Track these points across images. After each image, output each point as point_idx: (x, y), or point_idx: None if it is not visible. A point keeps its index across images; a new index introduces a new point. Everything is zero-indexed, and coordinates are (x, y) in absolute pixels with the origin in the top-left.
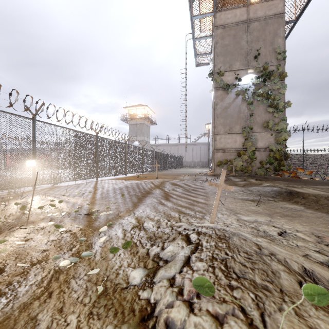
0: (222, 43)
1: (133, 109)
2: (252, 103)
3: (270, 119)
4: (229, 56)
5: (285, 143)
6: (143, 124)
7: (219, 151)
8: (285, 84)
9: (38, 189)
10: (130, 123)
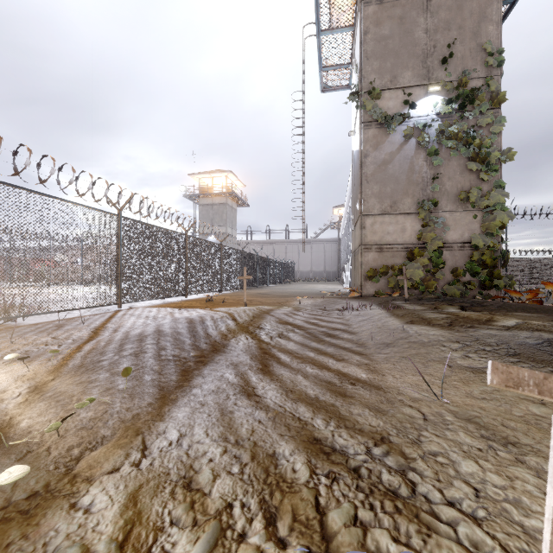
0: (378, 34)
1: (207, 178)
2: (437, 153)
3: (473, 184)
4: (391, 59)
5: (501, 232)
6: (225, 204)
7: (370, 250)
8: (501, 116)
9: None
10: (201, 203)
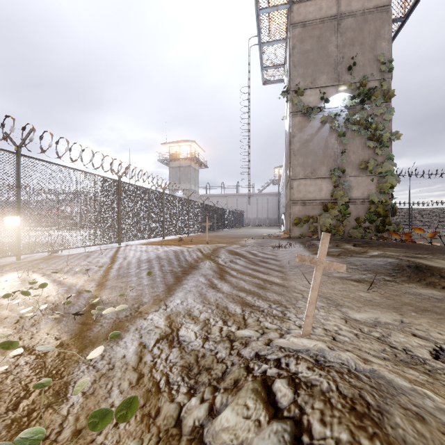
0: (302, 49)
1: (176, 146)
2: (345, 135)
3: (370, 157)
4: (311, 66)
5: (391, 191)
6: (189, 166)
7: (297, 204)
8: (391, 107)
9: (24, 261)
10: (171, 166)
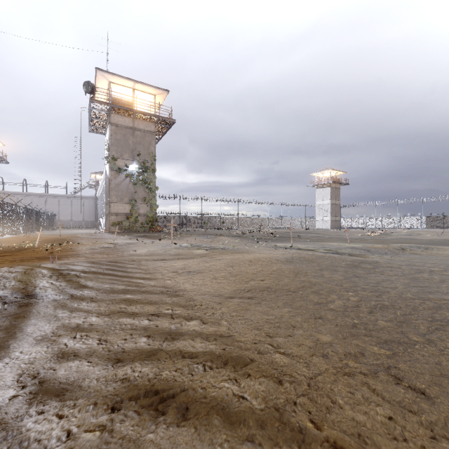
0: (116, 137)
1: None
2: (136, 184)
3: (147, 196)
4: (121, 148)
5: (155, 211)
6: None
7: (113, 215)
8: (155, 176)
9: None
10: None
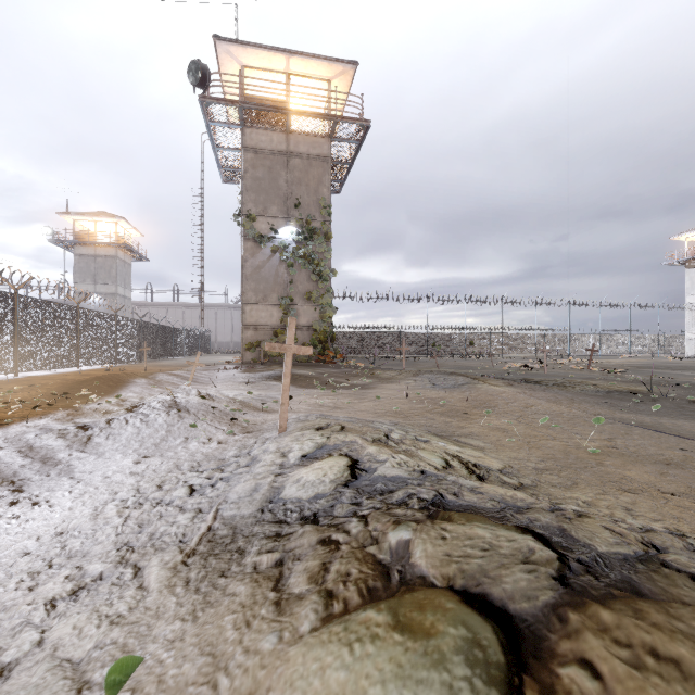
0: (254, 175)
1: (88, 221)
2: (293, 266)
3: (315, 289)
4: (263, 195)
5: (330, 321)
6: (114, 257)
7: (249, 329)
8: (330, 247)
9: None
10: (77, 252)
